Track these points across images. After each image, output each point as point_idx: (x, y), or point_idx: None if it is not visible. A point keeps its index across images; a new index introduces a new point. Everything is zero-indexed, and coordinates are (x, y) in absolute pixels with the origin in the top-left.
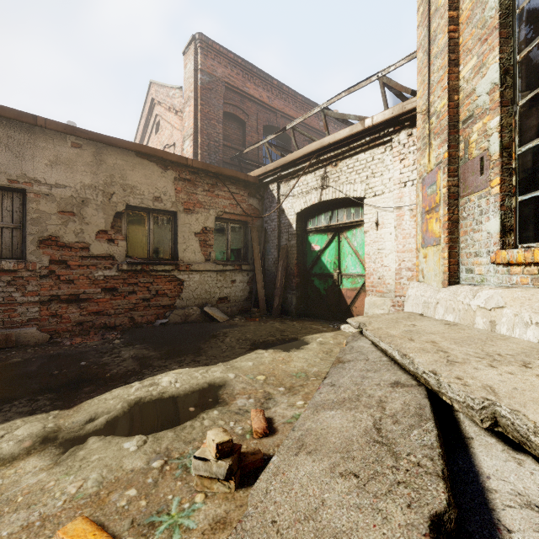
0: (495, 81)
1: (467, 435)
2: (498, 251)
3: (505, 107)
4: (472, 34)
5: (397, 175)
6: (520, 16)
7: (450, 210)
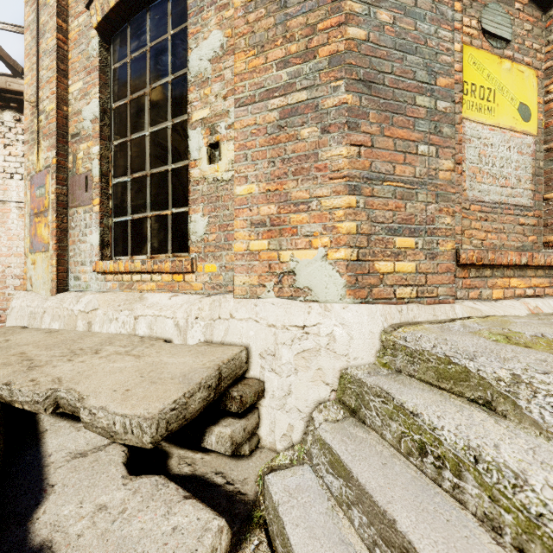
0: (97, 114)
1: (43, 430)
2: (98, 261)
3: (104, 141)
4: (79, 58)
5: (1, 161)
6: (115, 73)
7: (60, 217)
